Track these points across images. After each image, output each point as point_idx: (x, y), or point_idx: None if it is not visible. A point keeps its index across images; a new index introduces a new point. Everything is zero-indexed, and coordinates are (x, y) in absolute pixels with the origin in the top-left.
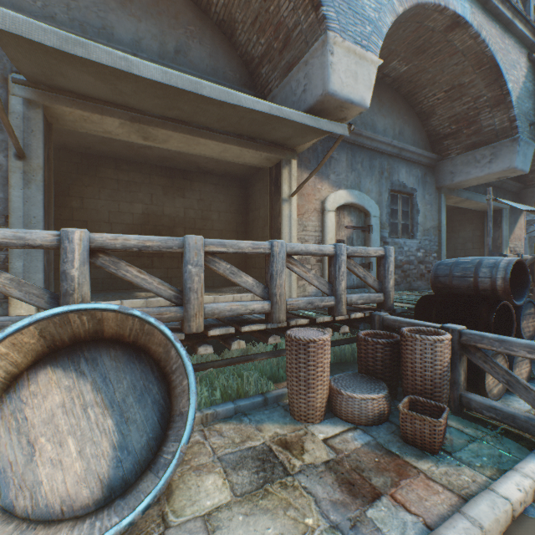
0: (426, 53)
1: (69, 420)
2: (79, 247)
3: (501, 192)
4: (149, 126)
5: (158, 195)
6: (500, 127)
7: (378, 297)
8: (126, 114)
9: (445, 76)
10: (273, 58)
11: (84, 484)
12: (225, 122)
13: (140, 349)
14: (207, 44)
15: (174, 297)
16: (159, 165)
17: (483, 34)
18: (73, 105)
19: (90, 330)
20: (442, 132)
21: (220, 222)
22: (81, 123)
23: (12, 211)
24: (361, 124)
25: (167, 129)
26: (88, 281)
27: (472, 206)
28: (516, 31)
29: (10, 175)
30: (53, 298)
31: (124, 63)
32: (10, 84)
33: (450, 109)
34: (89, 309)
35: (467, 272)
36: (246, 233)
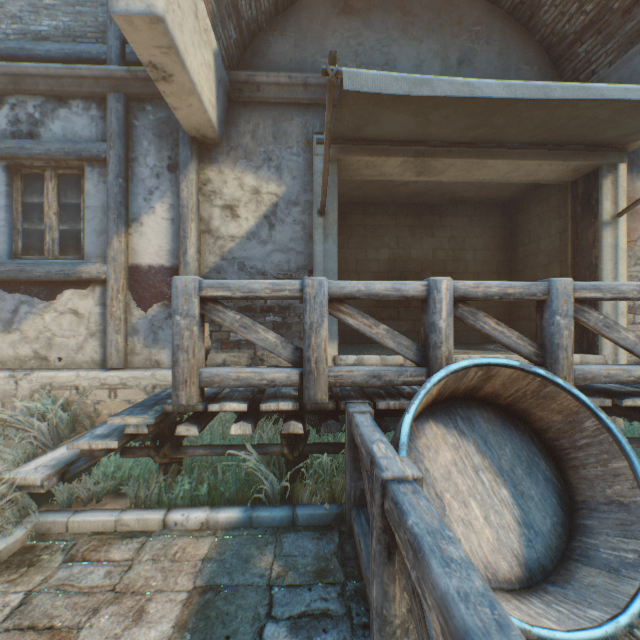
0: None
1: (464, 481)
2: (445, 296)
3: None
4: (432, 158)
5: (404, 237)
6: None
7: None
8: (410, 151)
9: None
10: (607, 24)
11: (498, 555)
12: (541, 131)
13: (511, 414)
14: (495, 41)
15: (533, 354)
16: (404, 203)
17: None
18: (362, 153)
19: (468, 387)
20: None
21: (475, 263)
22: (361, 170)
23: (315, 266)
24: None
25: (451, 158)
26: (451, 333)
27: None
28: None
29: (314, 232)
30: (418, 350)
31: (465, 89)
32: (314, 145)
33: None
34: (491, 364)
35: None
36: (509, 275)
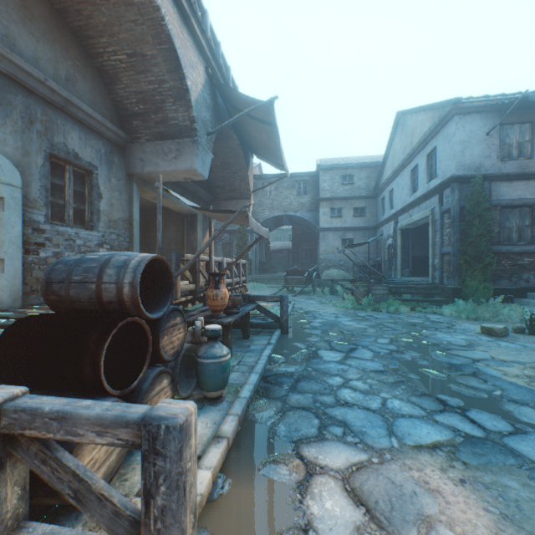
0: None
1: None
2: None
3: (197, 199)
4: None
5: None
6: (184, 124)
7: None
8: None
9: (125, 32)
10: None
11: None
12: None
13: None
14: None
15: None
16: None
17: (159, 1)
18: None
19: None
20: (131, 108)
21: None
22: None
23: None
24: None
25: None
26: None
27: (172, 206)
28: (195, 32)
29: None
30: None
31: None
32: None
33: (136, 82)
34: None
35: (90, 275)
36: None
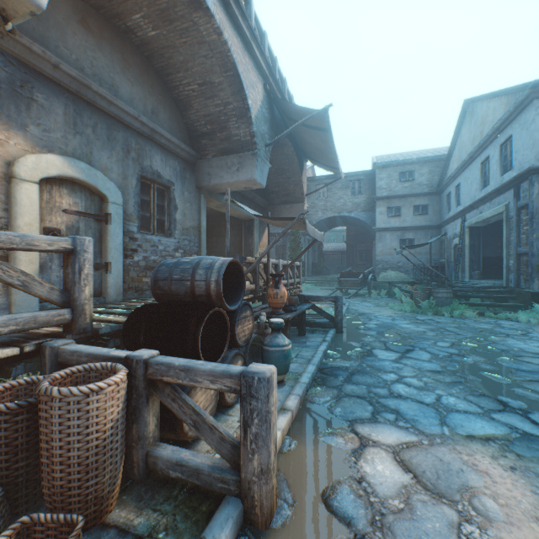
0: (175, 26)
1: None
2: None
3: (254, 205)
4: None
5: None
6: (245, 139)
7: (59, 315)
8: None
9: (197, 66)
10: None
11: None
12: None
13: None
14: None
15: None
16: None
17: (226, 36)
18: None
19: None
20: (200, 129)
21: None
22: None
23: None
24: (94, 75)
25: None
26: None
27: (232, 212)
28: (255, 55)
29: None
30: None
31: None
32: None
33: (205, 106)
34: None
35: (186, 275)
36: None
